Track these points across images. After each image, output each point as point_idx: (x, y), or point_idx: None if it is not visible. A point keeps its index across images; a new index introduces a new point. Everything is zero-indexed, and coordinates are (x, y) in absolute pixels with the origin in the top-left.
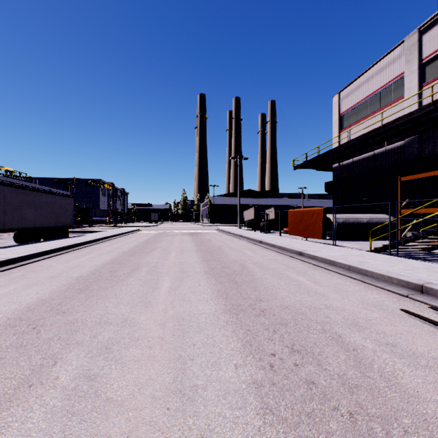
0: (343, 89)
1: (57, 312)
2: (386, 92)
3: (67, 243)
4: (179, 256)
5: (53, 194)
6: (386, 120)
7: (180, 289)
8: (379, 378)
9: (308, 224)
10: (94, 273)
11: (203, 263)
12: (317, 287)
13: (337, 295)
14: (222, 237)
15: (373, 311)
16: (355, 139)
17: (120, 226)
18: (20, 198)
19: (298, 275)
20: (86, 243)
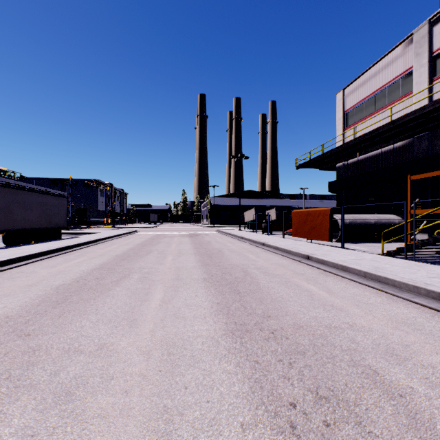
0: (348, 85)
1: (19, 334)
2: (393, 87)
3: (57, 246)
4: (176, 260)
5: (45, 193)
6: (393, 116)
7: (173, 301)
8: None
9: (313, 226)
10: (79, 281)
11: (202, 269)
12: (333, 298)
13: (359, 310)
14: (223, 238)
15: (407, 332)
16: (362, 137)
17: (118, 227)
18: (8, 197)
19: (308, 283)
20: (78, 245)
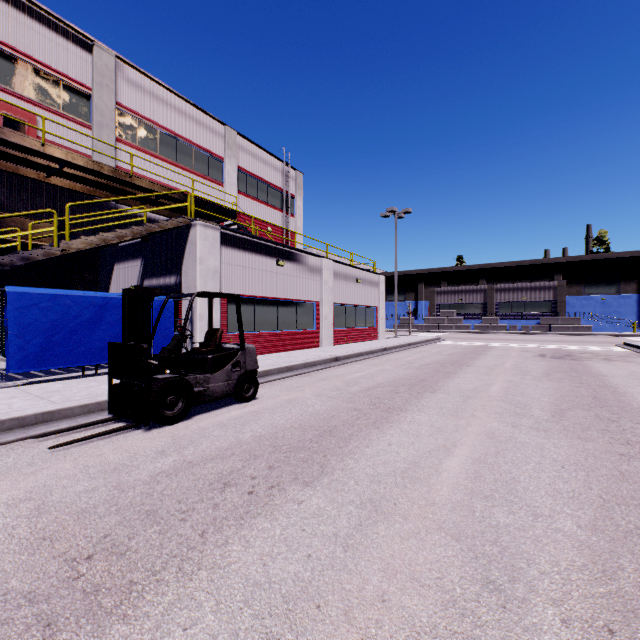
0: None
1: None
2: None
3: None
4: None
5: None
6: None
7: None
8: (231, 450)
9: None
10: None
11: None
12: None
13: None
14: None
15: (44, 467)
16: None
17: None
18: None
19: None
20: None
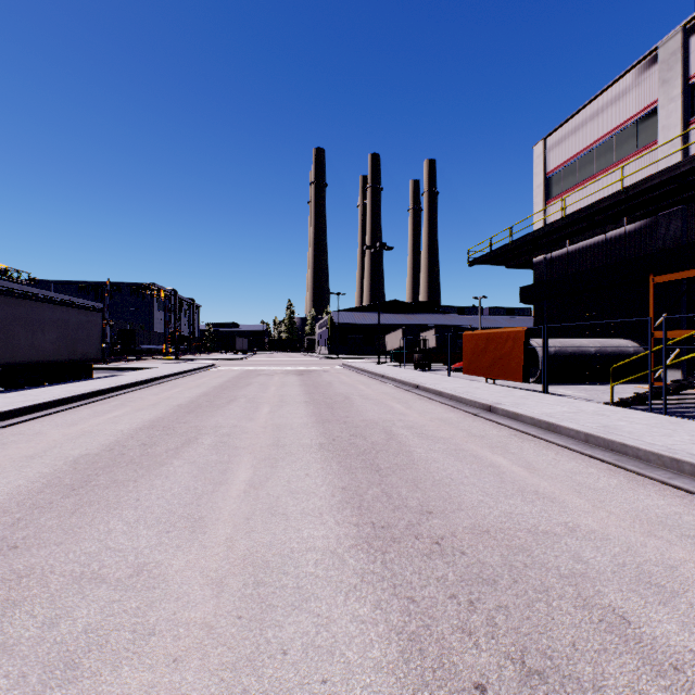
0: (552, 132)
1: None
2: (625, 134)
3: (82, 390)
4: (275, 413)
5: (65, 305)
6: (625, 181)
7: (268, 484)
8: None
9: (497, 357)
10: (112, 448)
11: (317, 428)
12: (537, 479)
13: (582, 501)
14: (351, 377)
15: (669, 541)
16: (575, 214)
17: (186, 359)
18: (4, 311)
19: (493, 452)
20: (118, 389)
